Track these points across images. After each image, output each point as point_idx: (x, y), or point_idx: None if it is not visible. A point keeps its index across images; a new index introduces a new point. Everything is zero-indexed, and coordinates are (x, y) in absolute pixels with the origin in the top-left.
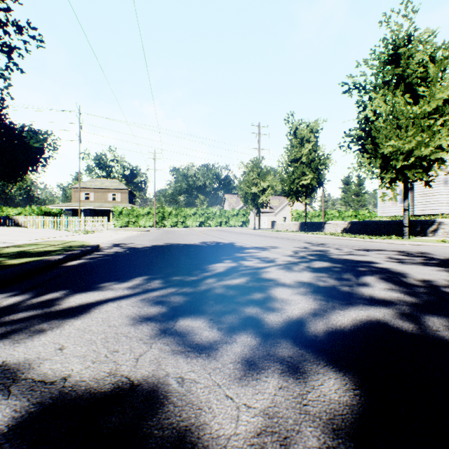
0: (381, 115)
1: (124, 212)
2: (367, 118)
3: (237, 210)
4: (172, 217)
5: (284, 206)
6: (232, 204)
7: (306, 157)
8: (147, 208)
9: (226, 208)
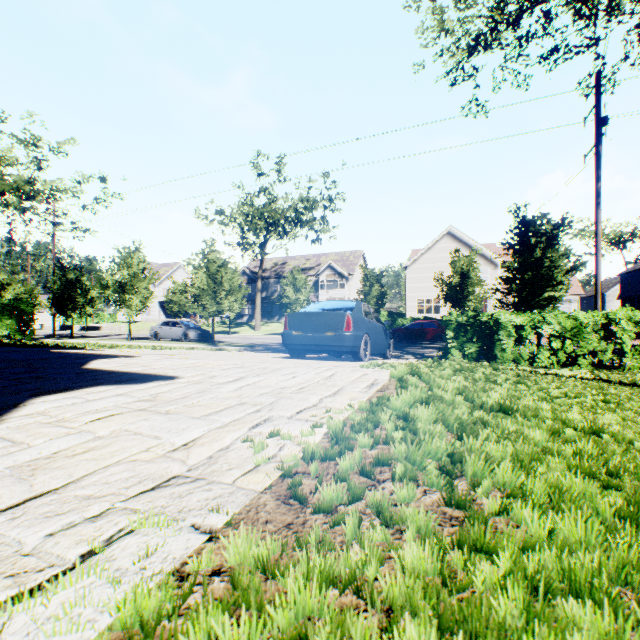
0: None
1: None
2: None
3: None
4: None
5: None
6: None
7: None
8: None
9: None
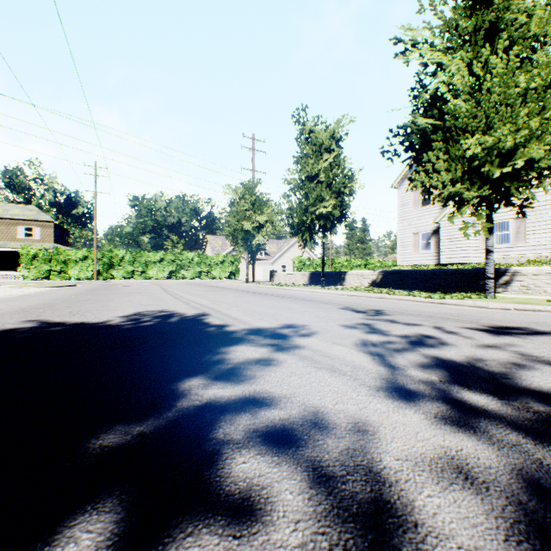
0: (460, 92)
1: (41, 255)
2: (436, 100)
3: (223, 256)
4: (125, 265)
5: (284, 252)
6: (217, 248)
7: (325, 174)
8: (83, 251)
9: (208, 253)
